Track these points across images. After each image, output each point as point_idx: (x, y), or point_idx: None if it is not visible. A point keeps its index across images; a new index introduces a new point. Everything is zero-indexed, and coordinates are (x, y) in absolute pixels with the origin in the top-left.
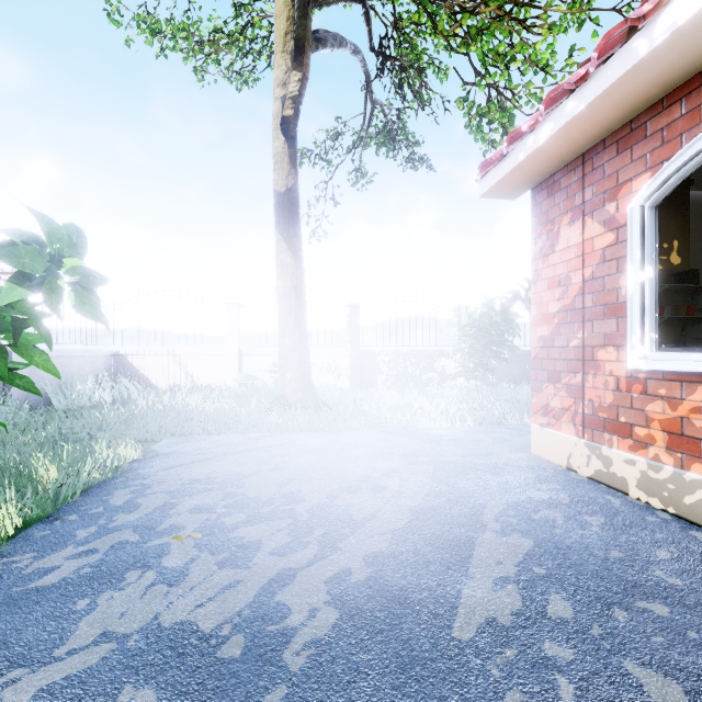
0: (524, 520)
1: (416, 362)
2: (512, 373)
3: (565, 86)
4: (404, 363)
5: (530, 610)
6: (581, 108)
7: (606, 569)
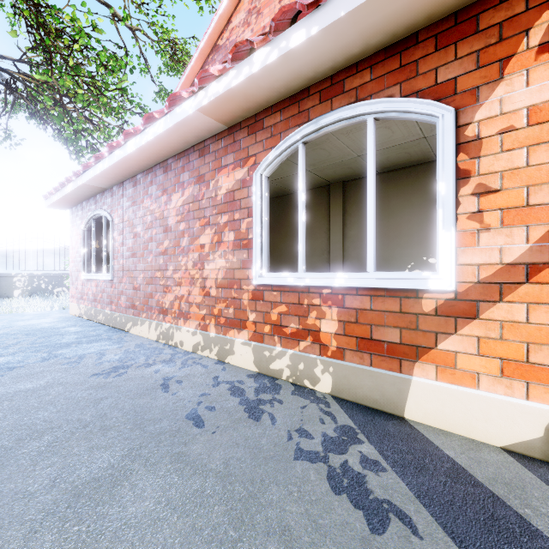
0: (30, 325)
1: (49, 281)
2: None
3: (56, 188)
4: (38, 282)
5: (3, 334)
6: (60, 197)
7: (40, 328)
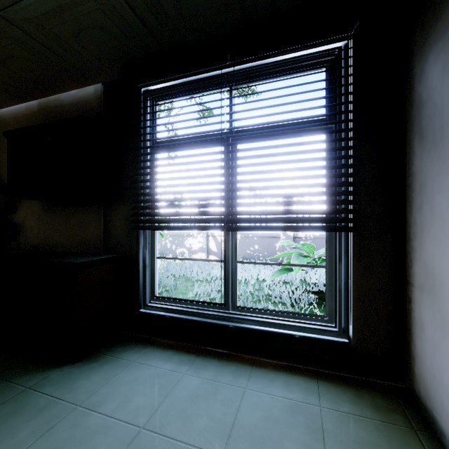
0: None
1: (172, 240)
2: (243, 251)
3: None
4: (165, 241)
5: None
6: None
7: None
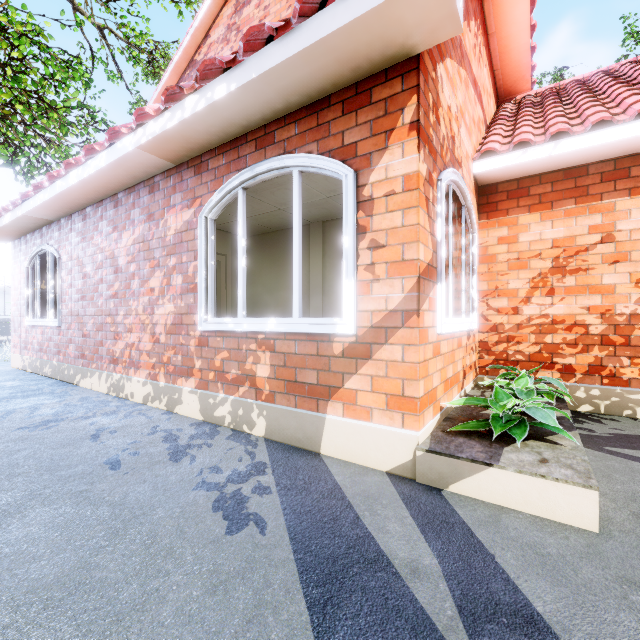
0: None
1: None
2: None
3: None
4: None
5: None
6: None
7: None
